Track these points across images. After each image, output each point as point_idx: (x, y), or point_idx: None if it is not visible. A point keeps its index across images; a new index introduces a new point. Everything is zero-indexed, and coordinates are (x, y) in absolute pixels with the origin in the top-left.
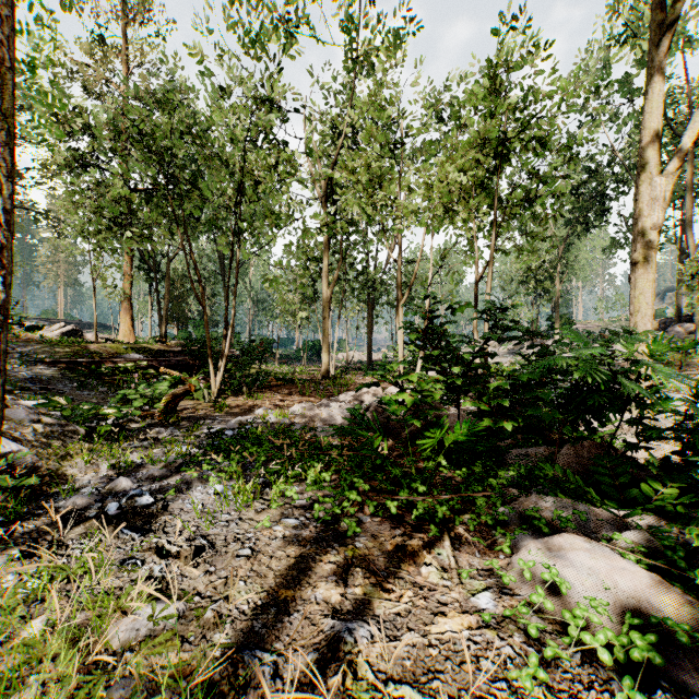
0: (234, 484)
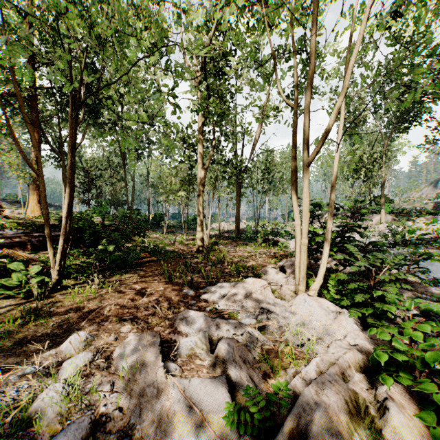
0: None
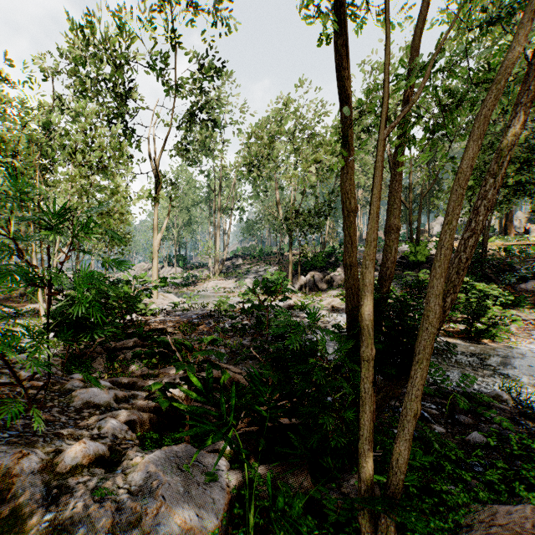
0: (30, 319)
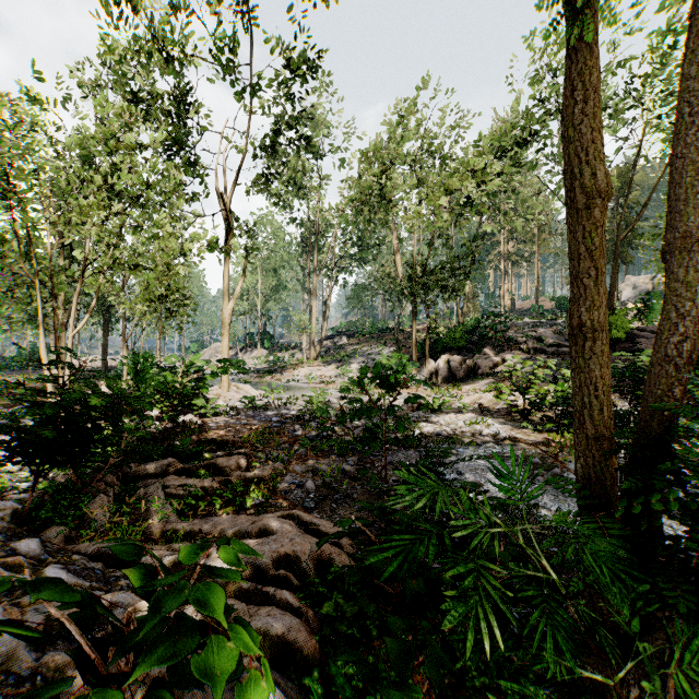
0: None
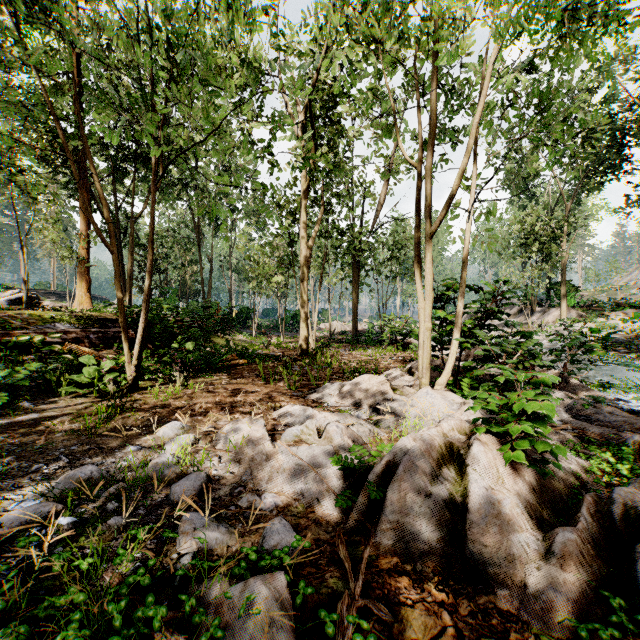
0: None
